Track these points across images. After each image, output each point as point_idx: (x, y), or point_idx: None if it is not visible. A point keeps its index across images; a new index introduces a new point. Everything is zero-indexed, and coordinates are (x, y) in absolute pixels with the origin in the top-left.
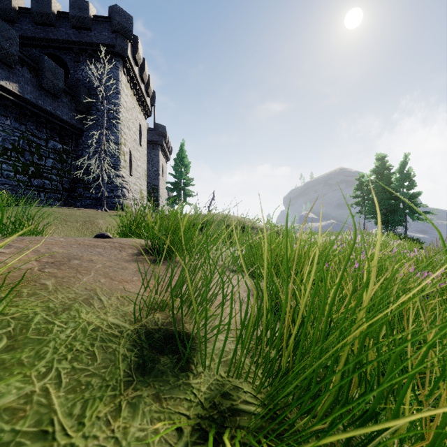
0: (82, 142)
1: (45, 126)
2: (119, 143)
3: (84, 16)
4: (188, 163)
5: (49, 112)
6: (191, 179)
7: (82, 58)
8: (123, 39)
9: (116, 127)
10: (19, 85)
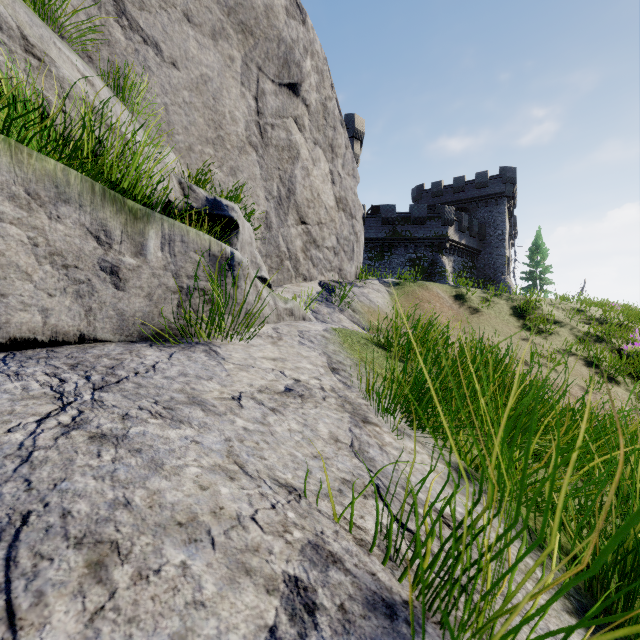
0: (480, 258)
1: (467, 255)
2: (505, 255)
3: (485, 181)
4: (545, 251)
5: (471, 247)
6: (548, 266)
7: (479, 205)
8: (509, 185)
9: (503, 245)
10: (465, 239)
